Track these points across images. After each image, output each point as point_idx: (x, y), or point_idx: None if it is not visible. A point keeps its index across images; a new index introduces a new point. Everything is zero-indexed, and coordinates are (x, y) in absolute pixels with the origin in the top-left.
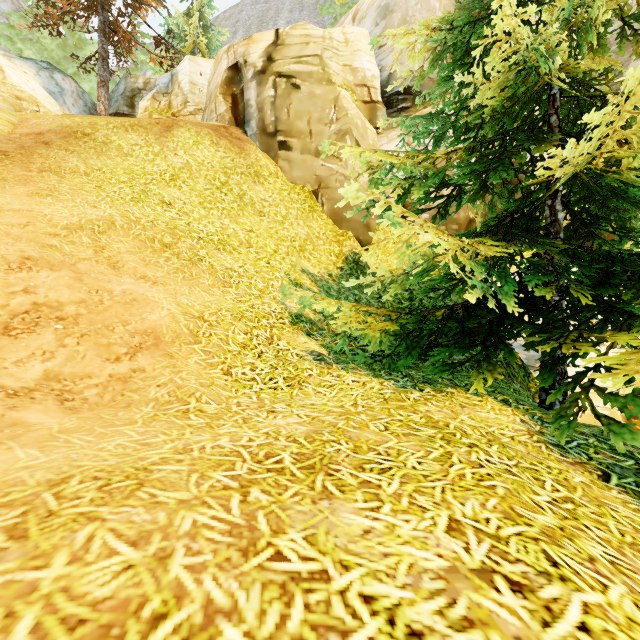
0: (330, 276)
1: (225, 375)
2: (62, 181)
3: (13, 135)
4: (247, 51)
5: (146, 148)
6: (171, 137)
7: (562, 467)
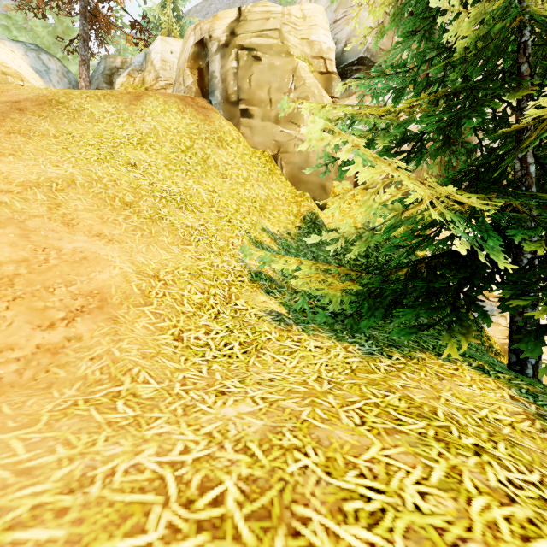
0: (289, 234)
1: (175, 341)
2: (29, 142)
3: None
4: (212, 27)
5: (116, 115)
6: (140, 105)
7: None
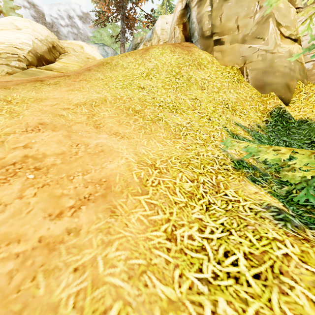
0: (259, 127)
1: (168, 240)
2: (88, 83)
3: (78, 70)
4: None
5: (135, 62)
6: (148, 53)
7: None
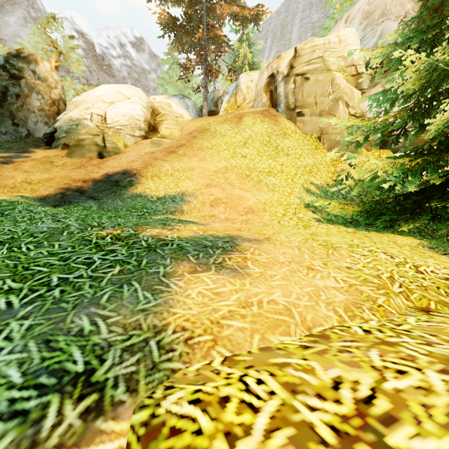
0: (327, 185)
1: (278, 223)
2: (205, 153)
3: (182, 136)
4: (278, 65)
5: (231, 131)
6: (242, 123)
7: (422, 250)
